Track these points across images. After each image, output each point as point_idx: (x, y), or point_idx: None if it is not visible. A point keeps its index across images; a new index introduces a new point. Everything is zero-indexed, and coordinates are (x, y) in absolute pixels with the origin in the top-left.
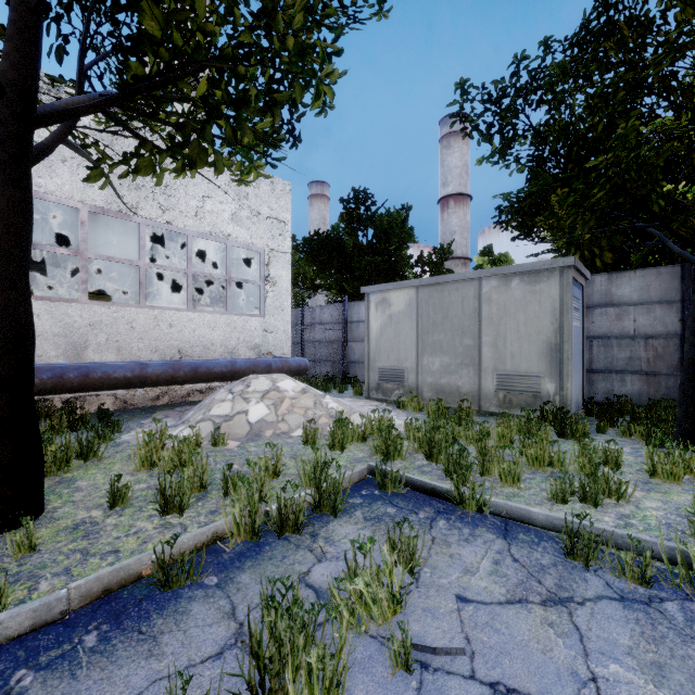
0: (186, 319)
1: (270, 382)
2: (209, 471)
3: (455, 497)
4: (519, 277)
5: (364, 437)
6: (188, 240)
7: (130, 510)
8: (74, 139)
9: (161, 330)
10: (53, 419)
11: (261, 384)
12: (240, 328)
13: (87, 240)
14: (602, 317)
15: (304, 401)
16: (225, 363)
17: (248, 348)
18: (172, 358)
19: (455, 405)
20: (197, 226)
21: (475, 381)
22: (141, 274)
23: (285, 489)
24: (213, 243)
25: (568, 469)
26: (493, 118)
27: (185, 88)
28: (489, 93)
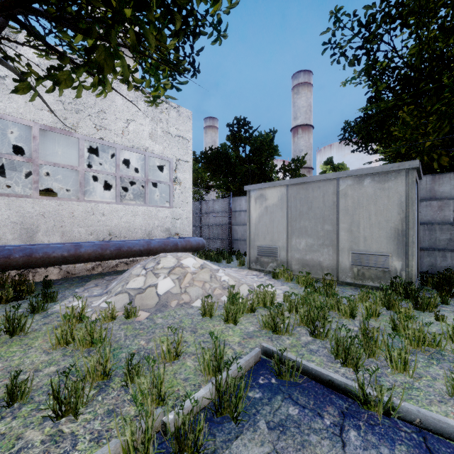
0: (114, 210)
1: (176, 260)
2: (112, 360)
3: (359, 397)
4: (370, 177)
5: (252, 308)
6: (116, 151)
7: (27, 409)
8: (12, 62)
9: (95, 218)
10: (1, 291)
11: (168, 262)
12: (155, 216)
13: (38, 150)
14: (427, 208)
15: (202, 275)
16: (142, 243)
17: (161, 230)
18: (104, 239)
19: (317, 276)
20: (123, 141)
21: (333, 258)
22: (80, 176)
23: (182, 405)
24: (138, 156)
25: (444, 349)
26: (362, 41)
27: (96, 6)
28: (358, 20)
